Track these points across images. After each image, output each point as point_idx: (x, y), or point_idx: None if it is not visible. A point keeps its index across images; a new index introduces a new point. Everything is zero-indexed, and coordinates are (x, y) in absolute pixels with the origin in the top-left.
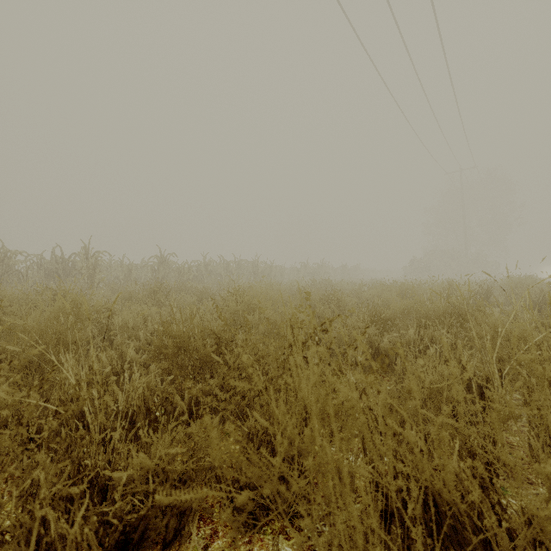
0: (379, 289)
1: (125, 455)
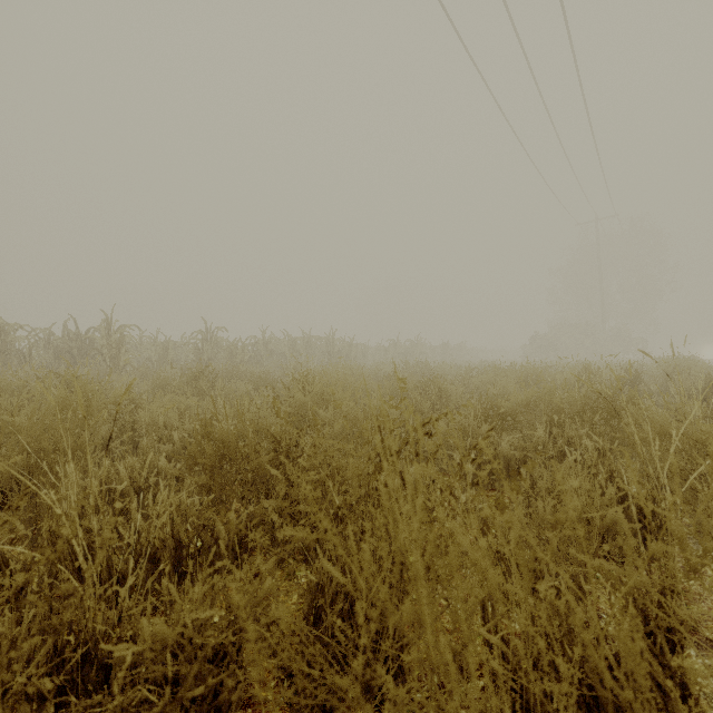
0: (493, 374)
1: (138, 615)
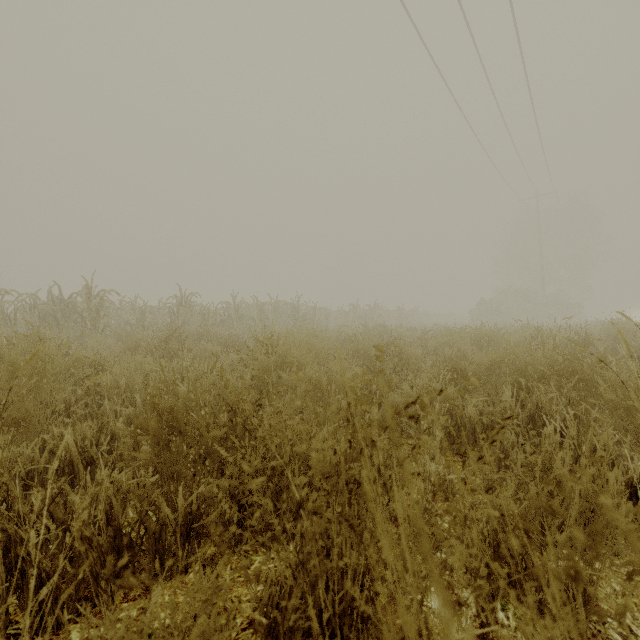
0: (449, 336)
1: None
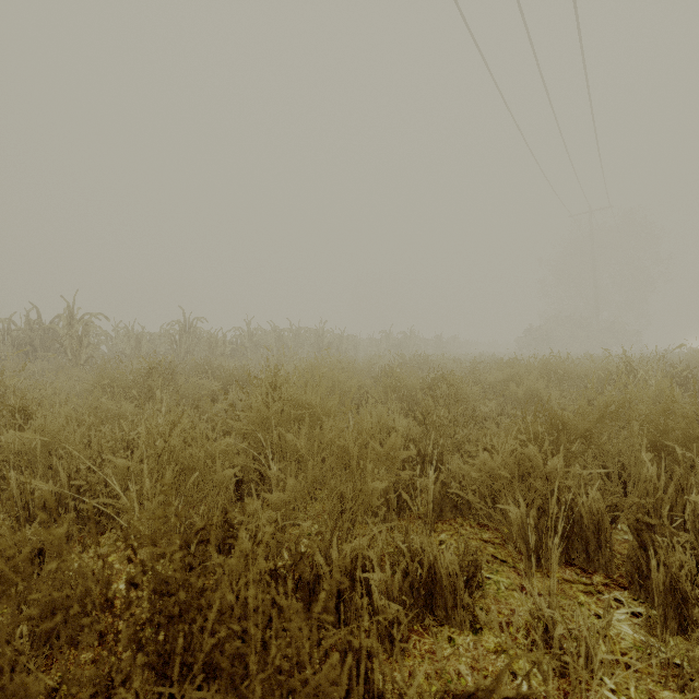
0: (511, 370)
1: None
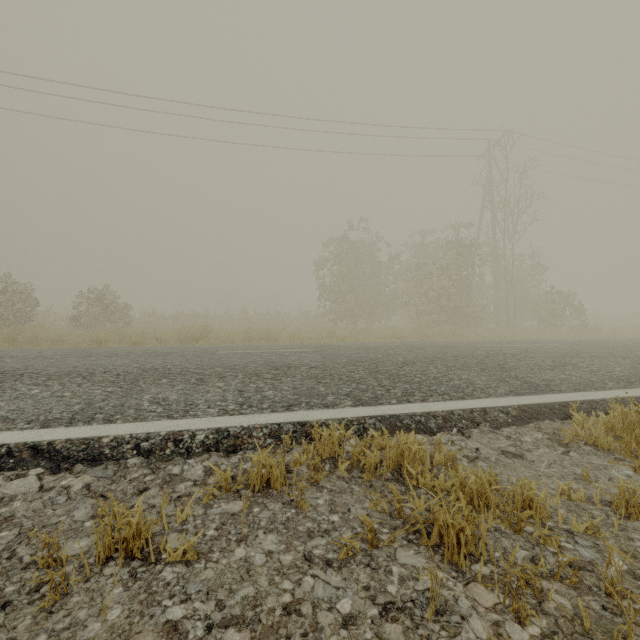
0: None
1: None
